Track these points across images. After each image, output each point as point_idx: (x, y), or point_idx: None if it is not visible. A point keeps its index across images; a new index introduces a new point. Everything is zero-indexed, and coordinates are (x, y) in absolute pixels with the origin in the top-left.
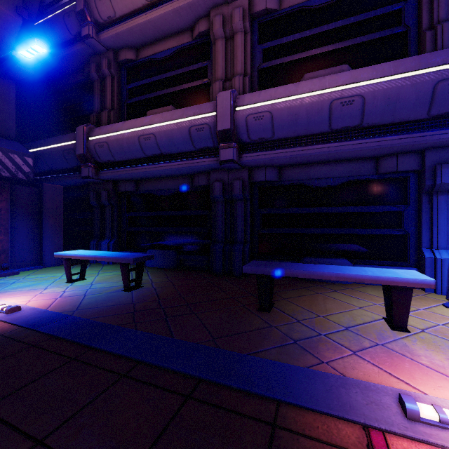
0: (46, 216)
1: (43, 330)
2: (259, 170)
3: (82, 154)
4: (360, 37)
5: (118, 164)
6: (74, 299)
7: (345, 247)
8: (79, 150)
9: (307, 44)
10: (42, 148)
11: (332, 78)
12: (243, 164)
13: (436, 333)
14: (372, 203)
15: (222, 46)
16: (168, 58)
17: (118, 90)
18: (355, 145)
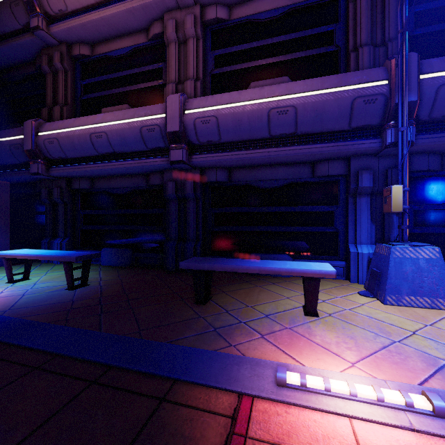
0: None
1: None
2: (211, 171)
3: (30, 150)
4: (299, 52)
5: (71, 161)
6: (9, 299)
7: (287, 243)
8: (27, 145)
9: (255, 54)
10: None
11: (270, 89)
12: (193, 165)
13: (339, 316)
14: (309, 204)
15: (175, 50)
16: (124, 57)
17: (72, 85)
18: (291, 151)
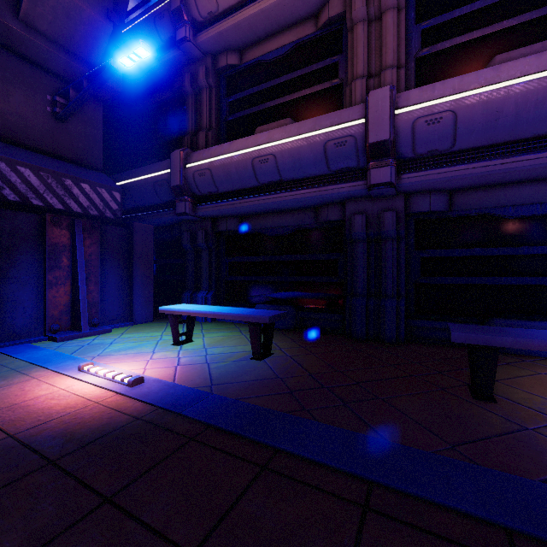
0: (136, 262)
1: (190, 414)
2: (420, 197)
3: (178, 186)
4: None
5: (221, 196)
6: (197, 368)
7: None
8: (175, 181)
9: (494, 14)
10: (128, 181)
11: None
12: (399, 189)
13: None
14: None
15: (363, 32)
16: (282, 58)
17: (216, 104)
18: None
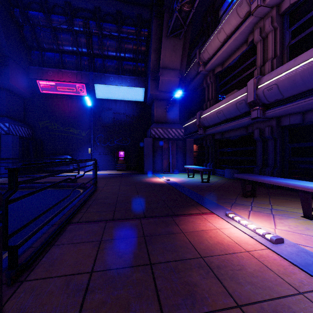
0: (187, 152)
1: (170, 184)
2: (285, 118)
3: (198, 125)
4: None
5: (212, 126)
6: (184, 181)
7: None
8: (197, 123)
9: None
10: (187, 124)
11: None
12: (268, 117)
13: None
14: None
15: (260, 45)
16: (236, 62)
17: (214, 88)
18: None
